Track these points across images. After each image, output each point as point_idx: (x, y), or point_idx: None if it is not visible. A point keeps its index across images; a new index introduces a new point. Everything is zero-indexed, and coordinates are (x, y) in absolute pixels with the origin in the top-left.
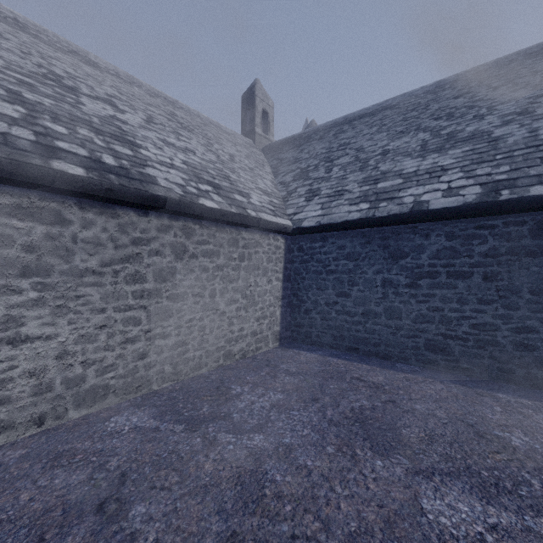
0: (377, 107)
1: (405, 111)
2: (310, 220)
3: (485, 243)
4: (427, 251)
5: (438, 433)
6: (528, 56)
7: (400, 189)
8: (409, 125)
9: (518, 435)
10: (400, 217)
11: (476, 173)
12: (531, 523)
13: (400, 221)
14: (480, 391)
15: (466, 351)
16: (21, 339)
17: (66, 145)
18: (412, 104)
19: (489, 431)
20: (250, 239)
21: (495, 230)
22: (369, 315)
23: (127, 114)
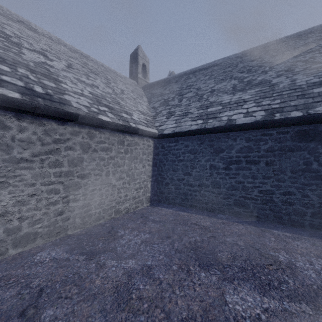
0: (209, 64)
1: (224, 67)
2: (168, 129)
3: (267, 143)
4: (235, 148)
5: (238, 255)
6: (291, 39)
7: (220, 112)
8: (226, 76)
9: (283, 254)
10: (219, 128)
11: (262, 104)
12: (287, 306)
13: (219, 130)
14: (263, 229)
15: (256, 206)
16: None
17: (8, 78)
18: (229, 64)
19: (267, 252)
20: (132, 141)
21: (272, 136)
22: (202, 186)
23: (54, 62)
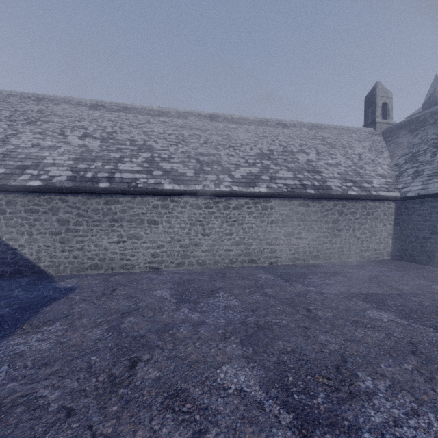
0: None
1: None
2: (412, 192)
3: None
4: None
5: None
6: None
7: None
8: None
9: None
10: None
11: None
12: None
13: None
14: None
15: None
16: (301, 238)
17: (305, 182)
18: None
19: None
20: (372, 205)
21: None
22: None
23: (310, 155)
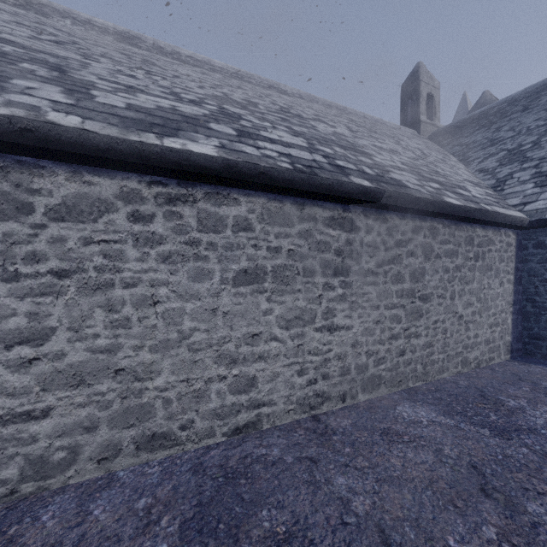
0: None
1: None
2: None
3: None
4: None
5: None
6: None
7: None
8: None
9: None
10: None
11: None
12: None
13: None
14: None
15: None
16: (334, 328)
17: (341, 163)
18: None
19: None
20: (483, 236)
21: None
22: None
23: (338, 128)
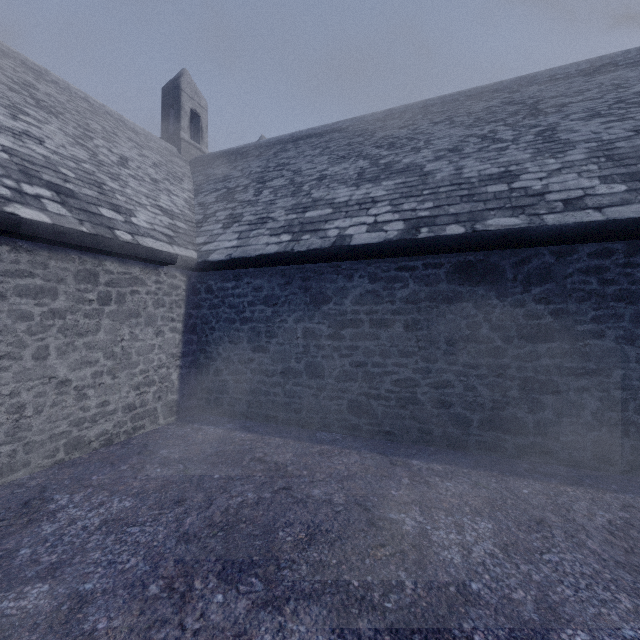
0: (327, 128)
1: (352, 136)
2: (220, 252)
3: (406, 286)
4: (350, 295)
5: (323, 530)
6: (468, 98)
7: (328, 220)
8: (351, 151)
9: (414, 515)
10: (320, 253)
11: (403, 208)
12: None
13: (320, 257)
14: (396, 459)
15: (388, 412)
16: None
17: None
18: (361, 130)
19: (385, 514)
20: (122, 273)
21: (415, 272)
22: (289, 374)
23: None
